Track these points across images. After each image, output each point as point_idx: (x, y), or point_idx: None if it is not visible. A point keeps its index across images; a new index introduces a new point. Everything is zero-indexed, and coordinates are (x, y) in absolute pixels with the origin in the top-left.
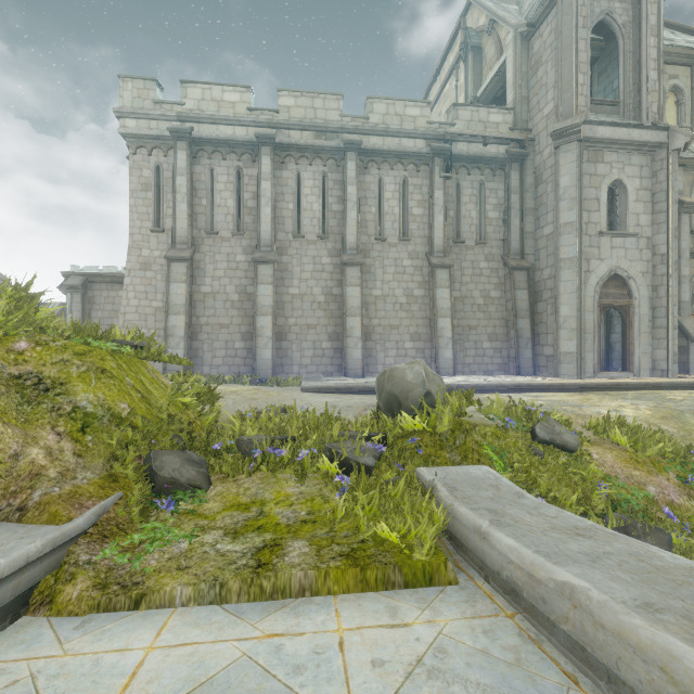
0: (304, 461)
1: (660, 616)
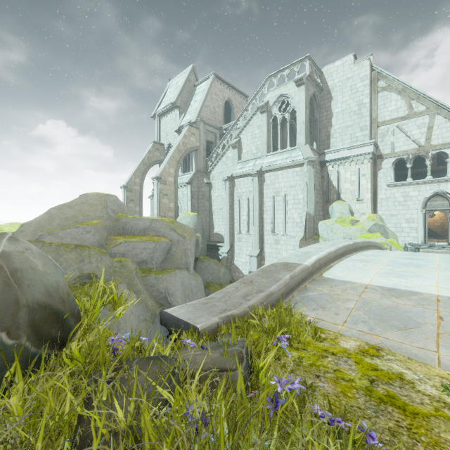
0: (283, 398)
1: (290, 269)
